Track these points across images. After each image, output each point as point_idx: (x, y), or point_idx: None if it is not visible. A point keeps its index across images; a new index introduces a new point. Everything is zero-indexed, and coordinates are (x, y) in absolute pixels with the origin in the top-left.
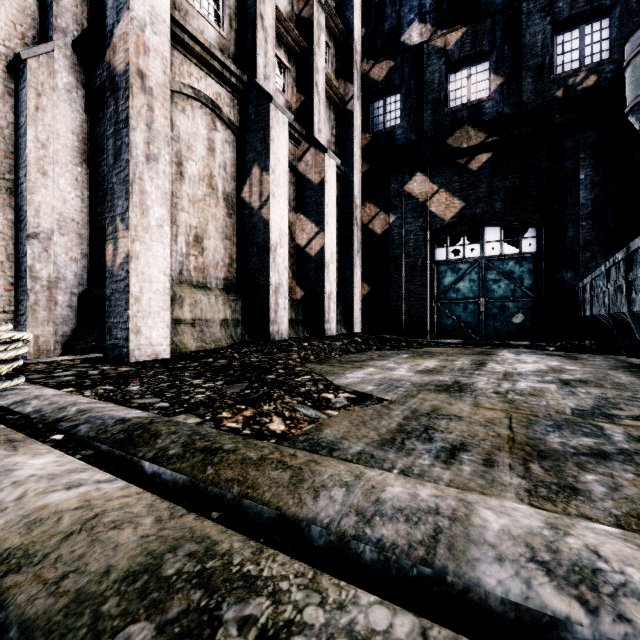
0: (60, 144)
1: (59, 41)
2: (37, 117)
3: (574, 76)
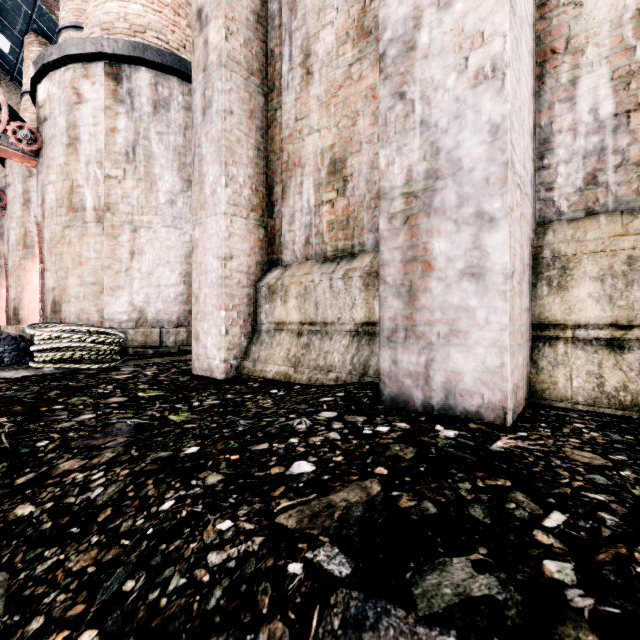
0: None
1: None
2: None
3: None
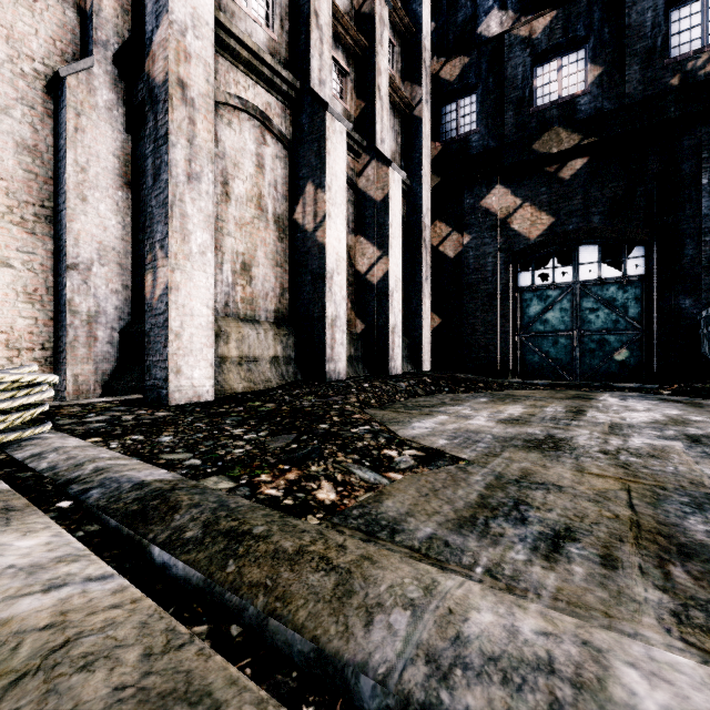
0: (100, 167)
1: (99, 56)
2: (76, 139)
3: (694, 59)
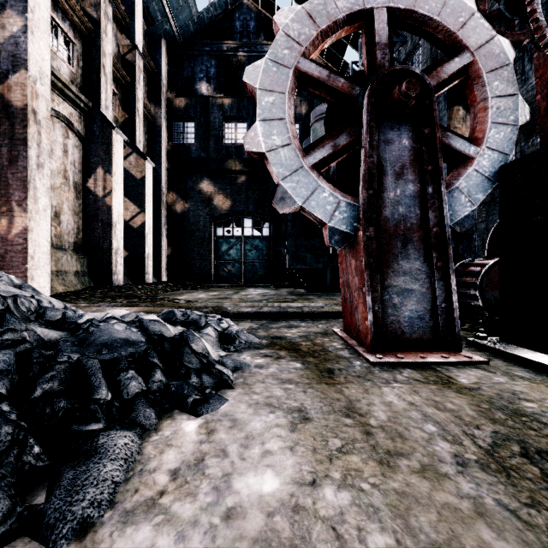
0: None
1: None
2: None
3: None
